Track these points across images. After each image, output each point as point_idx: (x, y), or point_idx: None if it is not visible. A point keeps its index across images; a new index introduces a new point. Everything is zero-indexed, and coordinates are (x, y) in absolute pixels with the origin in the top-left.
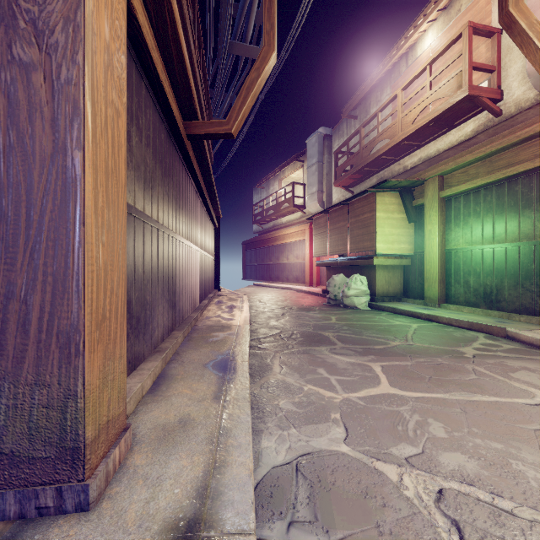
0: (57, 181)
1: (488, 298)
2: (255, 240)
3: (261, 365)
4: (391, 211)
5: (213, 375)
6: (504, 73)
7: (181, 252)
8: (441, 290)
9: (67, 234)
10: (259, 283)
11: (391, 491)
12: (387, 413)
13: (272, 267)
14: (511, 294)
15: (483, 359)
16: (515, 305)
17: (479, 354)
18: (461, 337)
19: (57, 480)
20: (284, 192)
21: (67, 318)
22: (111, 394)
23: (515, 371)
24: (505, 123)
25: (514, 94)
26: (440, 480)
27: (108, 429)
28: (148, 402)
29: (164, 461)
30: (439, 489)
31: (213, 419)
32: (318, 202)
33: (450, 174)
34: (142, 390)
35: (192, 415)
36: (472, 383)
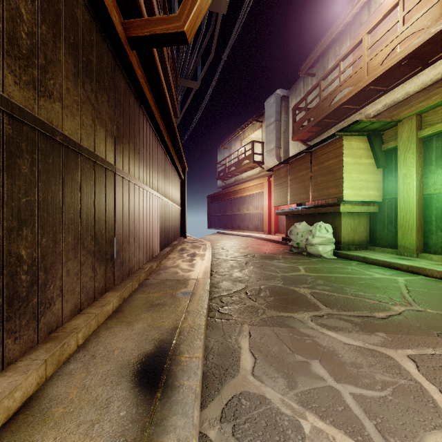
0: None
1: None
2: (218, 193)
3: (223, 351)
4: (359, 156)
5: (126, 404)
6: None
7: (127, 192)
8: (419, 239)
9: None
10: (222, 232)
11: None
12: None
13: (234, 217)
14: None
15: None
16: None
17: None
18: None
19: None
20: (245, 150)
21: None
22: None
23: None
24: None
25: None
26: None
27: None
28: None
29: None
30: None
31: None
32: (276, 158)
33: (431, 111)
34: None
35: None
36: None
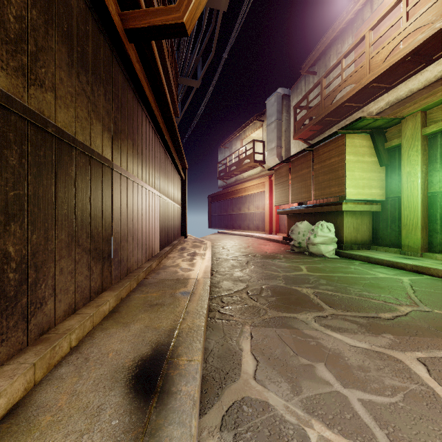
0: None
1: None
2: (219, 193)
3: (223, 354)
4: (362, 154)
5: (119, 412)
6: None
7: (125, 189)
8: (423, 238)
9: None
10: (223, 231)
11: None
12: None
13: (235, 217)
14: None
15: None
16: None
17: None
18: None
19: None
20: (245, 149)
21: None
22: None
23: None
24: None
25: None
26: None
27: None
28: None
29: None
30: None
31: None
32: (277, 157)
33: (436, 107)
34: None
35: None
36: None
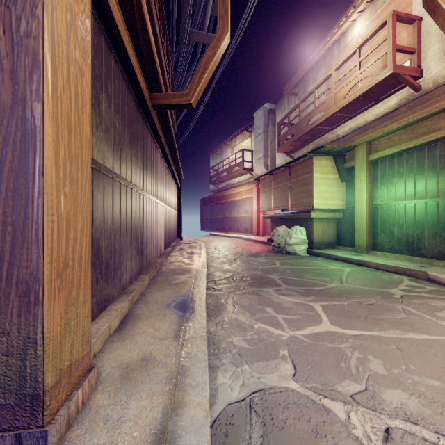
0: (17, 132)
1: (410, 246)
2: (211, 197)
3: (217, 305)
4: (326, 172)
5: (174, 314)
6: (423, 55)
7: (148, 207)
8: (369, 239)
9: (26, 184)
10: (214, 233)
11: (340, 430)
12: (330, 350)
13: (226, 220)
14: (431, 242)
15: (410, 300)
16: (434, 252)
17: (406, 295)
18: (388, 279)
19: (17, 426)
20: (235, 158)
21: (27, 267)
22: (74, 338)
23: (440, 311)
24: (424, 97)
25: (432, 72)
26: (386, 418)
27: (71, 372)
28: (115, 340)
29: (125, 402)
30: (385, 428)
31: (172, 358)
32: (264, 166)
33: (377, 140)
34: (109, 329)
35: (154, 353)
36: (404, 321)
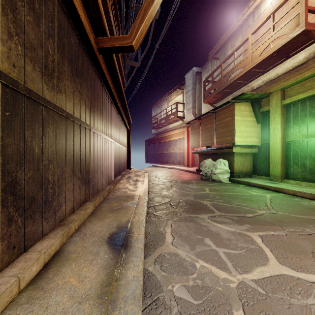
0: None
1: None
2: (153, 138)
3: (156, 234)
4: (245, 115)
5: (107, 253)
6: None
7: (96, 141)
8: (283, 170)
9: None
10: (155, 165)
11: None
12: (297, 312)
13: (164, 155)
14: None
15: None
16: None
17: None
18: (309, 206)
19: None
20: (171, 109)
21: None
22: None
23: None
24: None
25: None
26: None
27: None
28: (22, 301)
29: None
30: None
31: None
32: (192, 114)
33: (290, 87)
34: (18, 284)
35: None
36: None
